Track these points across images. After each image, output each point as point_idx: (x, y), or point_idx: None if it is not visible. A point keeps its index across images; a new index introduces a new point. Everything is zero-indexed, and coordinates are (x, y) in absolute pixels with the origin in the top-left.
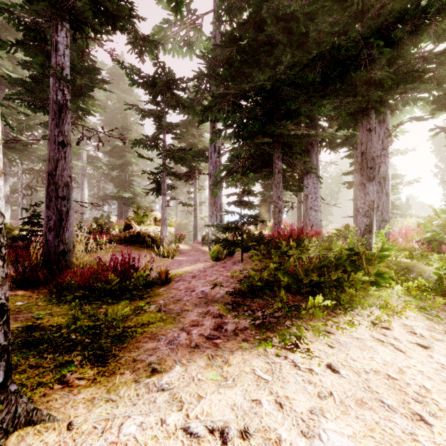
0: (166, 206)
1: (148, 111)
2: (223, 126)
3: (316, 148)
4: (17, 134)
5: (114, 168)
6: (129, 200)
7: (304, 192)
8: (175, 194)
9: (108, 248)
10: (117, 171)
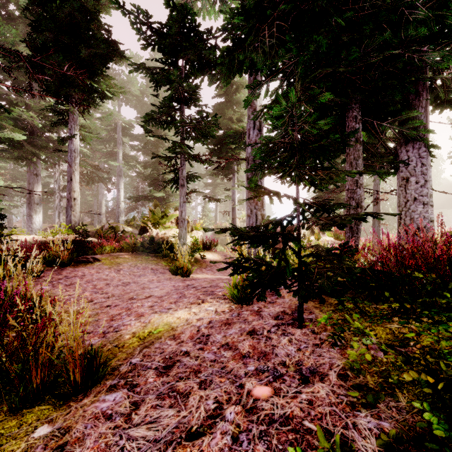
0: (185, 202)
1: (161, 74)
2: (263, 76)
3: (424, 96)
4: (44, 131)
5: (147, 166)
6: (163, 200)
7: (400, 174)
8: (214, 193)
9: (108, 258)
10: (151, 170)
